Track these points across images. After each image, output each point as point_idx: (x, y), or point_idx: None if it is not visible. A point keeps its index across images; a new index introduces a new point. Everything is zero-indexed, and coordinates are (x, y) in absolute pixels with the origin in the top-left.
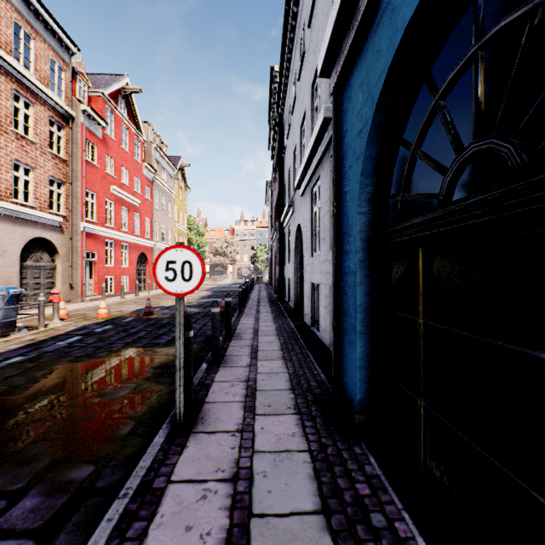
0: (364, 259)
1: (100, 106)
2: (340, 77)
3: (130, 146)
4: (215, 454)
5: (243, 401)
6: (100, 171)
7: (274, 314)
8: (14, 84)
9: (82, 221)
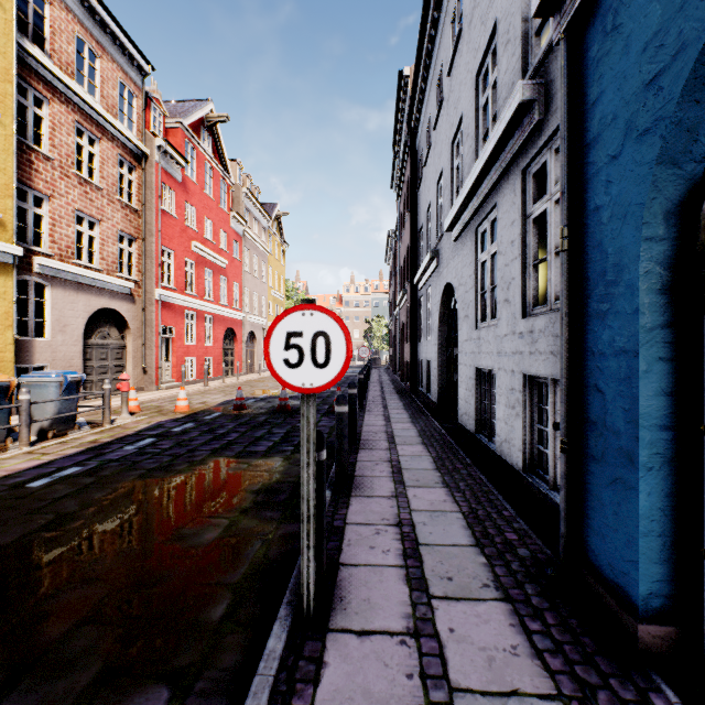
0: (655, 326)
1: (179, 141)
2: (584, 1)
3: (215, 191)
4: (380, 688)
5: (403, 566)
6: (178, 223)
7: (409, 411)
8: (77, 115)
9: (157, 287)
